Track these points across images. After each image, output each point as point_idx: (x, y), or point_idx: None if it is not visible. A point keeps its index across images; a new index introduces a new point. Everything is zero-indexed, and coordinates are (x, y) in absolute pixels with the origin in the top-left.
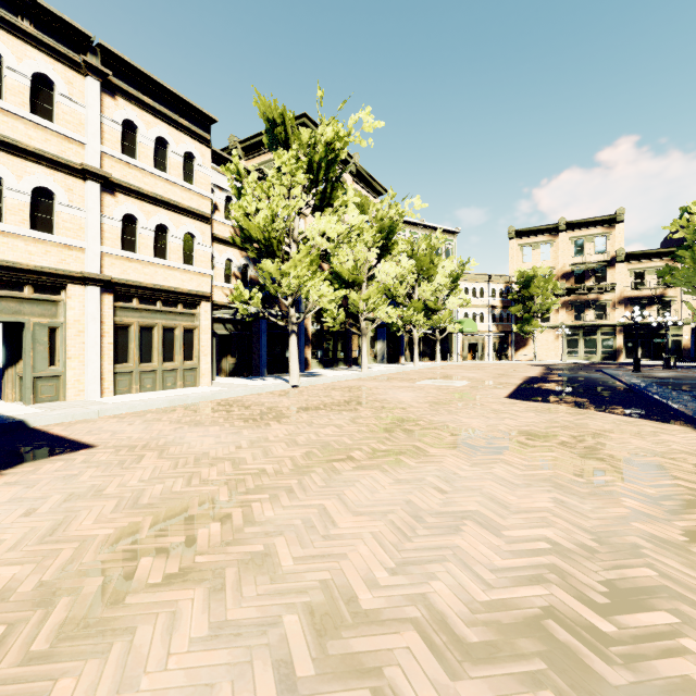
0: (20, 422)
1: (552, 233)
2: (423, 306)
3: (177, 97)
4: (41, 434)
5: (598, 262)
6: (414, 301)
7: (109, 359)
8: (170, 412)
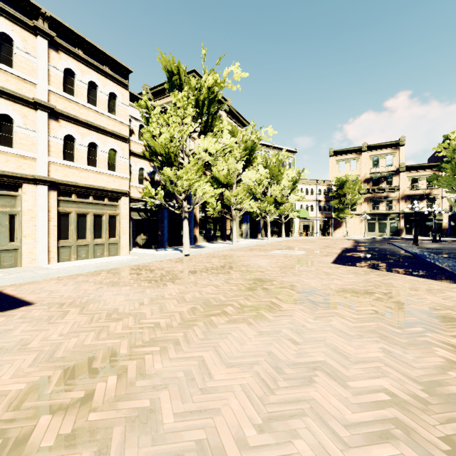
0: None
1: (358, 152)
2: (274, 200)
3: (104, 53)
4: None
5: (388, 172)
6: (268, 197)
7: (54, 237)
8: (96, 275)
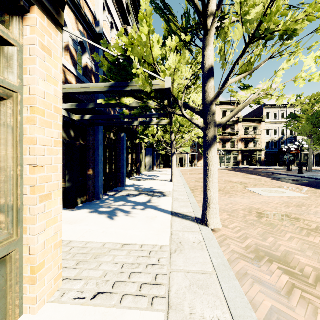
0: None
1: None
2: None
3: None
4: None
5: (232, 121)
6: None
7: None
8: None
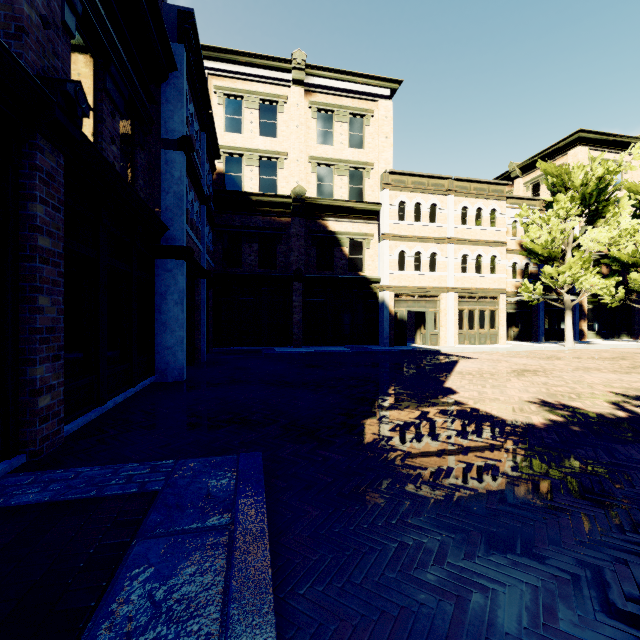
0: (438, 350)
1: None
2: None
3: (487, 182)
4: (450, 354)
5: None
6: None
7: (456, 327)
8: (493, 353)
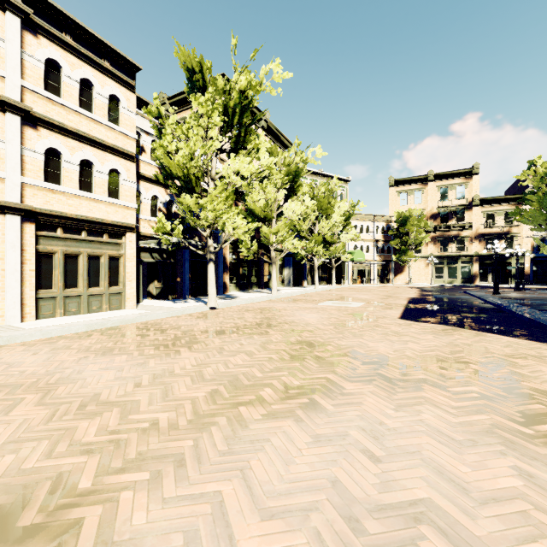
0: None
1: (423, 182)
2: (322, 239)
3: (102, 42)
4: None
5: (459, 206)
6: (315, 235)
7: (31, 285)
8: (84, 338)
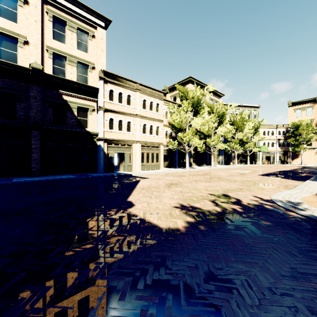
0: (131, 174)
1: (313, 102)
2: (239, 141)
3: (155, 89)
4: (137, 176)
5: None
6: (235, 140)
7: (140, 161)
8: (157, 174)
